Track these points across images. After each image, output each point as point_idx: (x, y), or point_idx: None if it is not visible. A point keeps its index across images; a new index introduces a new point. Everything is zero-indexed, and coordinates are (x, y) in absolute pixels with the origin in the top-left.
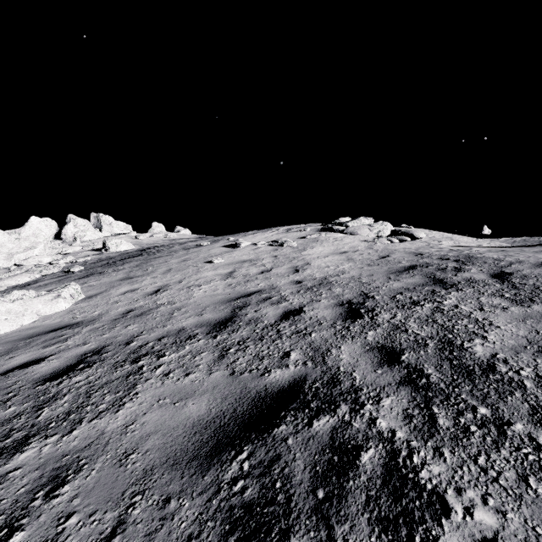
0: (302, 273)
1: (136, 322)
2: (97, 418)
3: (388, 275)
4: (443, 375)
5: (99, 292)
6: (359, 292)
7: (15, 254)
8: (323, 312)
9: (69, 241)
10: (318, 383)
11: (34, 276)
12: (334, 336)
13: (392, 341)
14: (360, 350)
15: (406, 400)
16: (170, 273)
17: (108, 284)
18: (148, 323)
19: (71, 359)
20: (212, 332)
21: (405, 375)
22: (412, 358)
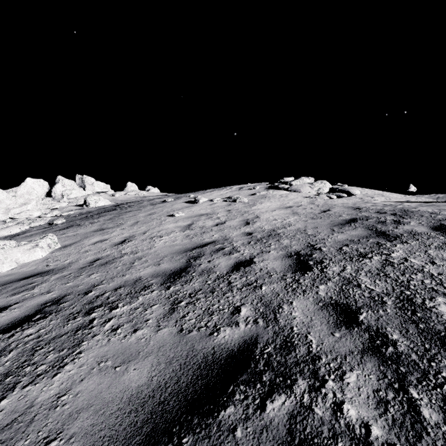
0: (252, 225)
1: (100, 271)
2: (32, 384)
3: (331, 228)
4: (412, 343)
5: (74, 242)
6: (306, 244)
7: (12, 209)
8: (272, 263)
9: (58, 198)
10: (270, 347)
11: (23, 228)
12: (284, 290)
13: (346, 297)
14: (313, 306)
15: (375, 376)
16: (137, 226)
17: (83, 234)
18: (110, 272)
19: (31, 309)
20: (166, 282)
21: (367, 341)
22: (372, 319)
